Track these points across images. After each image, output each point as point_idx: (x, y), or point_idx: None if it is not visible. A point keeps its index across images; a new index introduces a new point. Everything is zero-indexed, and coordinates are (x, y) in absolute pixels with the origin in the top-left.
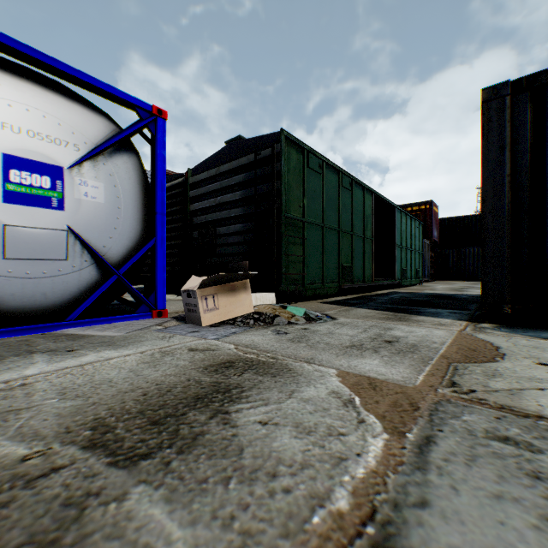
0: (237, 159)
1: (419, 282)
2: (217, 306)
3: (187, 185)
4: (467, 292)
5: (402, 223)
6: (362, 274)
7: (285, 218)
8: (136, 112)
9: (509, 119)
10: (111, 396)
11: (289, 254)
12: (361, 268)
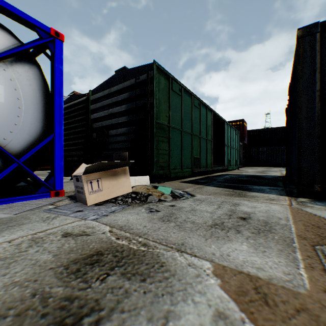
0: (123, 83)
1: (237, 168)
2: (100, 188)
3: (89, 101)
4: (268, 174)
5: (228, 132)
6: (206, 163)
7: (156, 124)
8: (36, 32)
9: (318, 50)
10: None
11: (159, 149)
12: (205, 159)
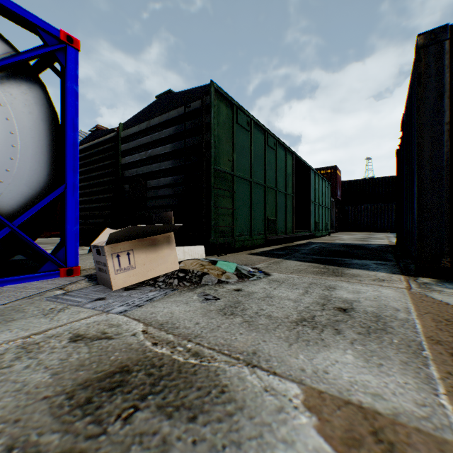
0: (167, 112)
1: (328, 234)
2: (132, 265)
3: (119, 139)
4: (371, 242)
5: (316, 183)
6: (284, 226)
7: (215, 171)
8: (39, 36)
9: (448, 65)
10: None
11: (219, 207)
12: (284, 221)
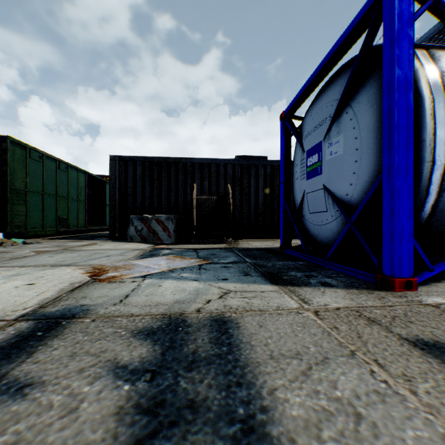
0: None
1: None
2: None
3: None
4: None
5: None
6: (77, 222)
7: (12, 189)
8: None
9: (119, 168)
10: None
11: (15, 211)
12: (77, 219)
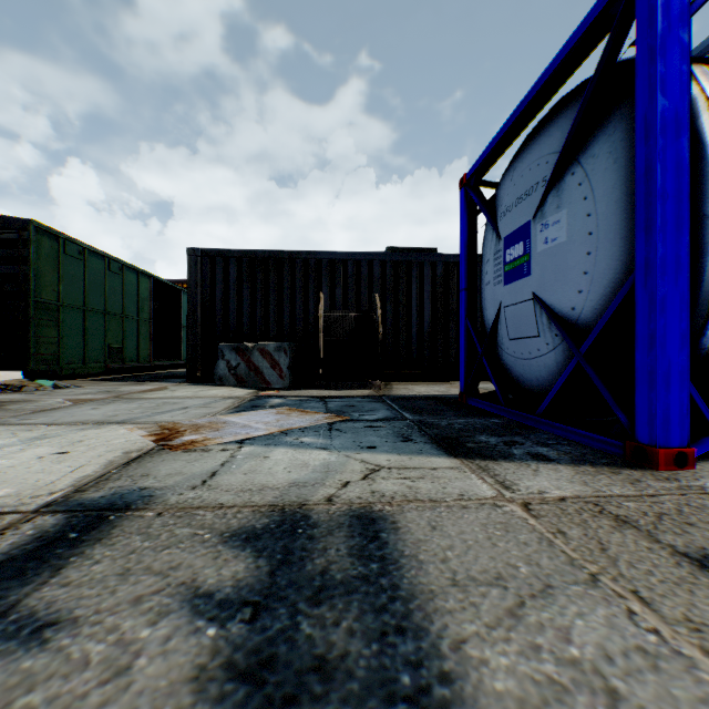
0: None
1: None
2: None
3: None
4: None
5: None
6: (138, 355)
7: (37, 302)
8: None
9: (201, 269)
10: None
11: (42, 336)
12: (136, 349)
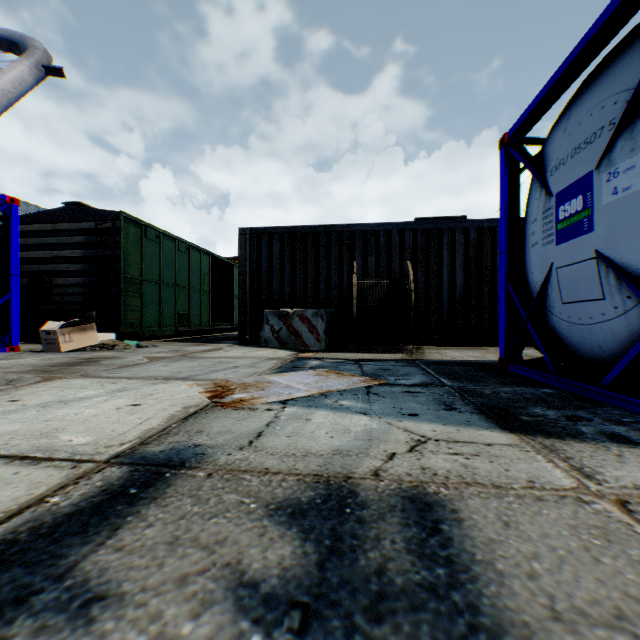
0: (78, 223)
1: None
2: (73, 340)
3: None
4: None
5: None
6: (199, 320)
7: (125, 278)
8: None
9: (250, 245)
10: (44, 364)
11: (129, 305)
12: (199, 315)
